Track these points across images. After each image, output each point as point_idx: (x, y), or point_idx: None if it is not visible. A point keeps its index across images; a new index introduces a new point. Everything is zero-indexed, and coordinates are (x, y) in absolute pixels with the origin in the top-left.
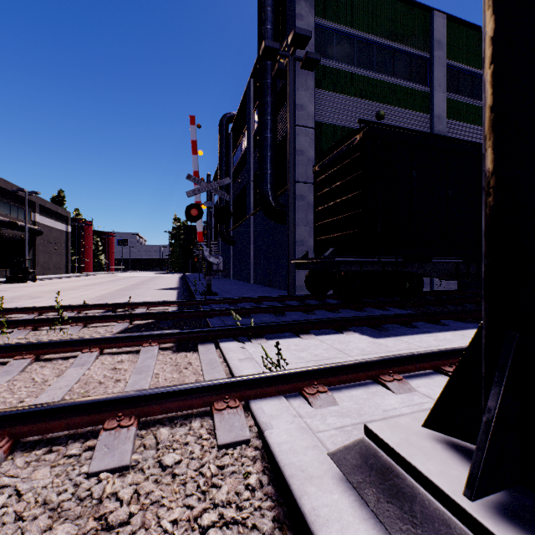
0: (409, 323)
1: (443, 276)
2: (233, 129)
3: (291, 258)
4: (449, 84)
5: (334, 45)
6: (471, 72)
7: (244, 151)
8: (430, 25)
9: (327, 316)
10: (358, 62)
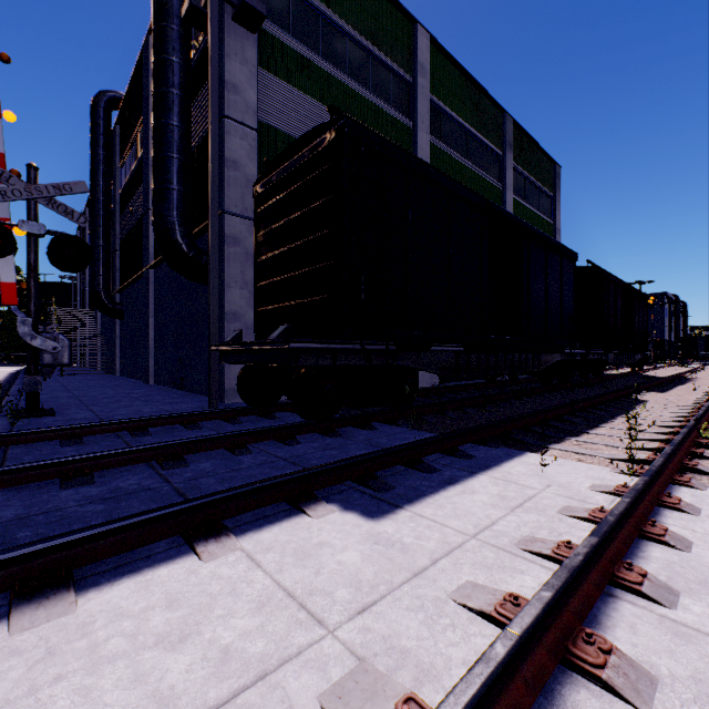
0: (419, 462)
1: (443, 371)
2: (121, 121)
3: (214, 342)
4: (432, 126)
5: (290, 11)
6: (454, 118)
7: (139, 159)
8: (412, 41)
9: (274, 456)
10: (324, 52)
